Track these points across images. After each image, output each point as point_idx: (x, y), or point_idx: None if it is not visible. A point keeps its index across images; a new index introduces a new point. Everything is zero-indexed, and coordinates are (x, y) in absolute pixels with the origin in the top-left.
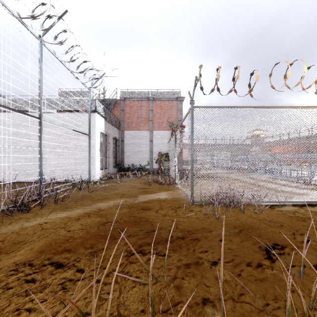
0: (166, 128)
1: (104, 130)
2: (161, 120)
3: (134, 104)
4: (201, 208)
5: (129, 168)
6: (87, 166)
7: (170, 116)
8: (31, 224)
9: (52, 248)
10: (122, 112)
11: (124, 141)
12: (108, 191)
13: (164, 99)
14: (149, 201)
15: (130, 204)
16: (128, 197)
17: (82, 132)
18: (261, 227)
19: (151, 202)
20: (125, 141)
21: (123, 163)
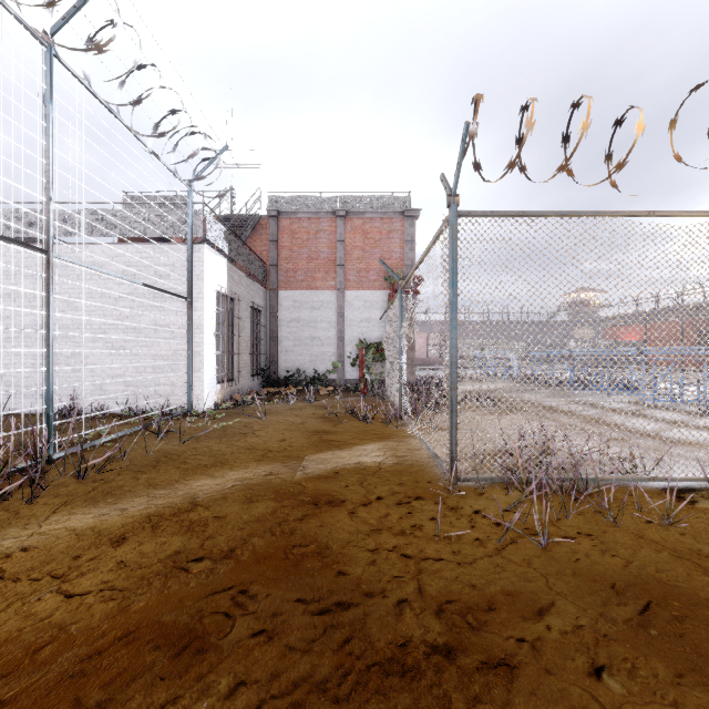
0: (377, 282)
1: (228, 287)
2: (364, 265)
3: (302, 228)
4: (483, 502)
5: (288, 379)
6: (185, 375)
7: (385, 254)
8: None
9: None
10: (273, 245)
11: (276, 315)
12: (229, 440)
13: (372, 214)
14: (333, 475)
15: (279, 485)
16: (279, 459)
17: (171, 290)
18: (704, 589)
19: (338, 477)
20: (280, 315)
21: (274, 366)
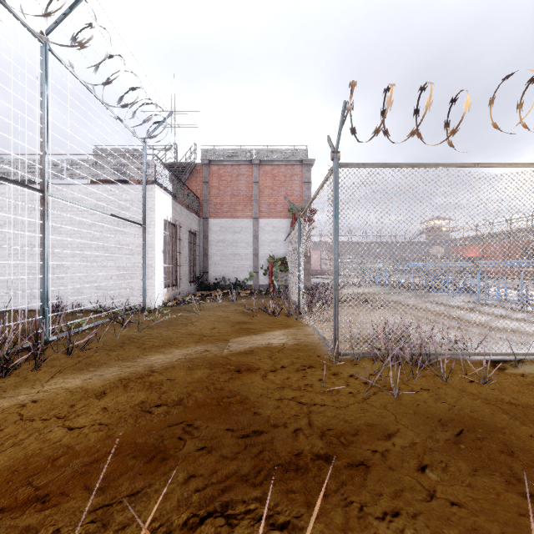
0: (282, 213)
1: (172, 217)
2: (273, 200)
3: (227, 172)
4: (356, 369)
5: (216, 284)
6: (141, 281)
7: (289, 192)
8: (5, 403)
9: (5, 492)
10: (205, 185)
11: (208, 237)
12: (174, 328)
13: (279, 162)
14: (250, 352)
15: (212, 359)
16: (211, 341)
17: (131, 219)
18: (501, 422)
19: (254, 353)
20: (210, 237)
21: (206, 275)
